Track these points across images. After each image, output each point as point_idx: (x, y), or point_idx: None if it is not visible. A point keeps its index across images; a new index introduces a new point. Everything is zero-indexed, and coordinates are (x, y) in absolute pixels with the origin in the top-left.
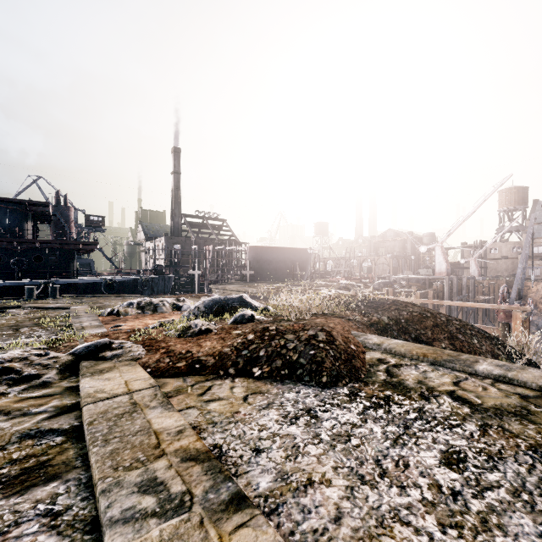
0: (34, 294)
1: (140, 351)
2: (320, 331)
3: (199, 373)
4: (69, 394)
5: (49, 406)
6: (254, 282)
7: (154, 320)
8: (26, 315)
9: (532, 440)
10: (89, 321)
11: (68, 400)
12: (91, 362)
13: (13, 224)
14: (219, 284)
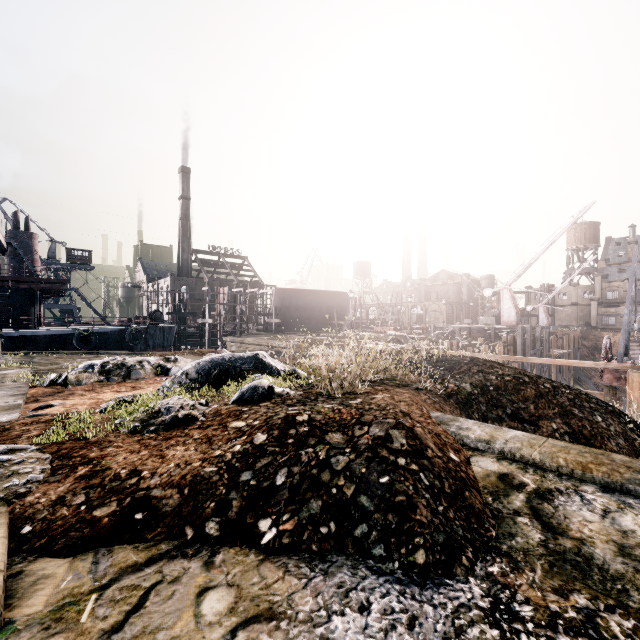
0: None
1: (32, 475)
2: (394, 427)
3: (138, 538)
4: None
5: None
6: (281, 333)
7: (116, 394)
8: None
9: None
10: (4, 397)
11: None
12: None
13: None
14: (236, 336)
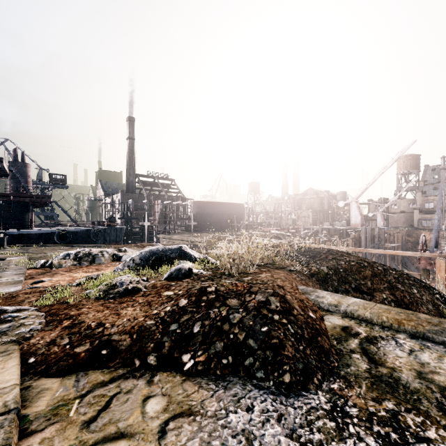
0: None
1: (33, 326)
2: (272, 295)
3: (104, 365)
4: None
5: None
6: (197, 232)
7: (86, 273)
8: None
9: None
10: (10, 275)
11: None
12: None
13: None
14: (166, 234)
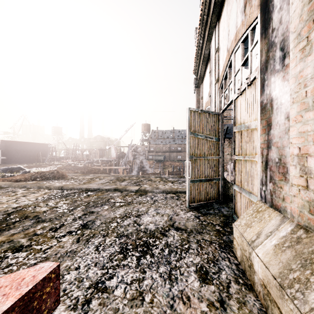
0: None
1: None
2: (55, 171)
3: (20, 181)
4: None
5: None
6: (6, 164)
7: None
8: None
9: (88, 179)
10: None
11: None
12: None
13: None
14: None
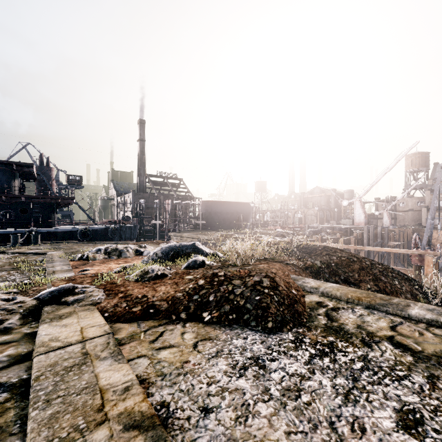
0: (18, 241)
1: (100, 296)
2: (264, 277)
3: (153, 318)
4: (26, 341)
5: (3, 355)
6: (205, 230)
7: (118, 264)
8: (8, 260)
9: None
10: (60, 265)
11: (23, 349)
12: (52, 307)
13: (3, 182)
14: (177, 232)
